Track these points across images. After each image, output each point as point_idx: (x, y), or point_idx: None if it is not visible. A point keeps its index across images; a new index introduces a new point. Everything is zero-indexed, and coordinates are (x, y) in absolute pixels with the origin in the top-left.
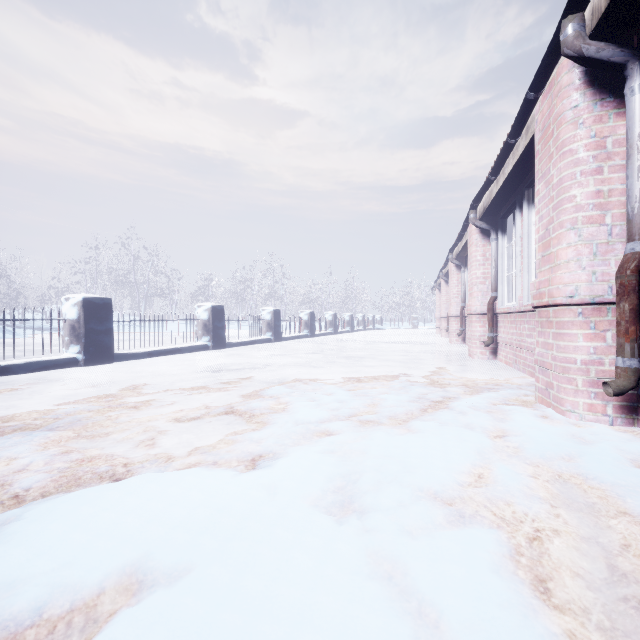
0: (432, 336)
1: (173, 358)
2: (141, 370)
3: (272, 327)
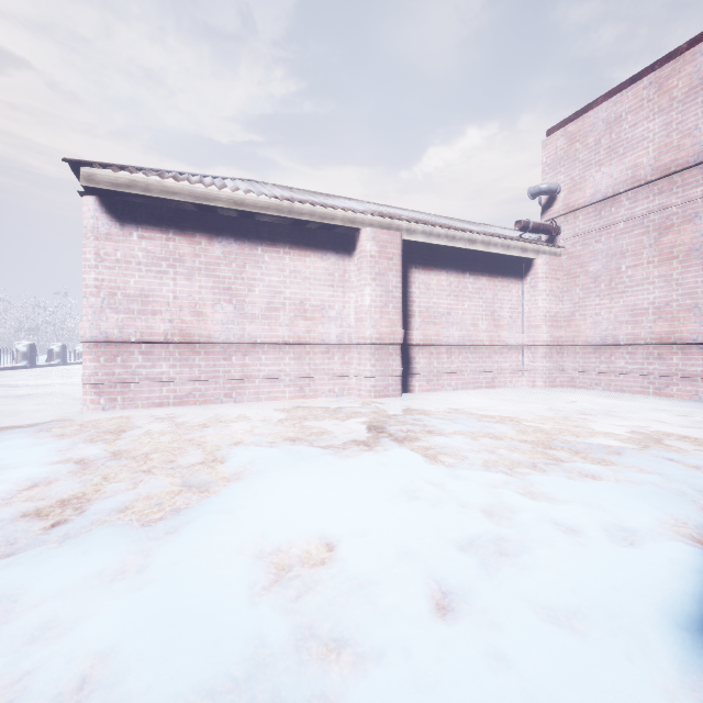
0: None
1: None
2: None
3: None
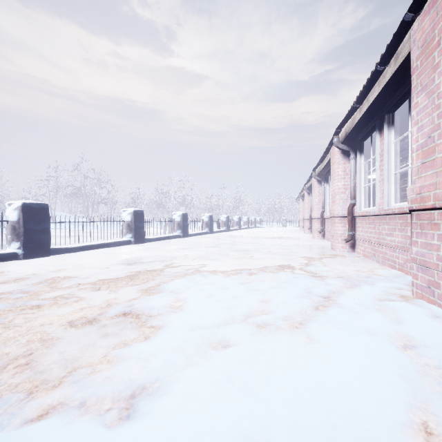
0: (298, 233)
1: (101, 251)
2: (69, 263)
3: (181, 226)
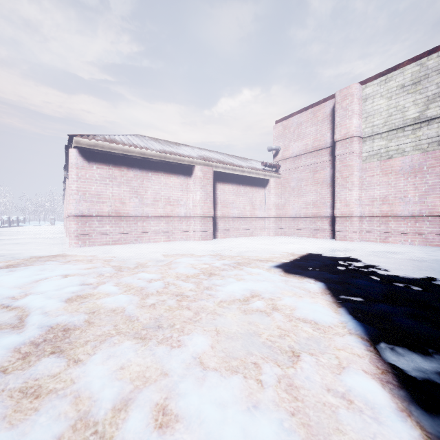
0: (60, 228)
1: None
2: None
3: None
